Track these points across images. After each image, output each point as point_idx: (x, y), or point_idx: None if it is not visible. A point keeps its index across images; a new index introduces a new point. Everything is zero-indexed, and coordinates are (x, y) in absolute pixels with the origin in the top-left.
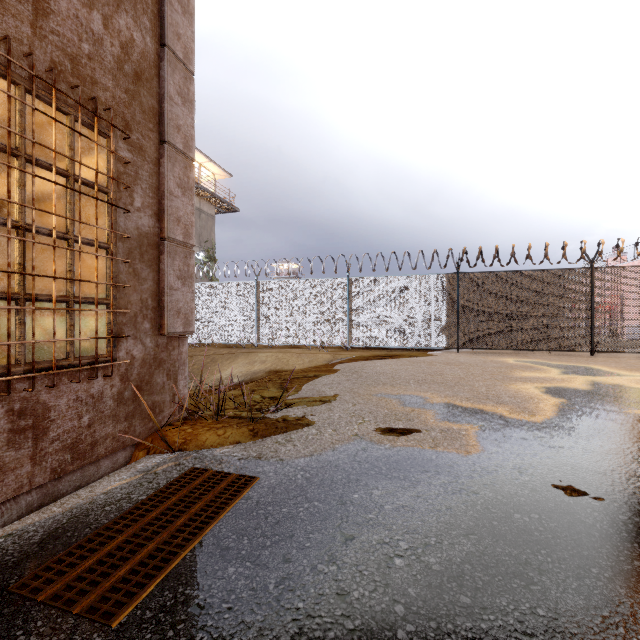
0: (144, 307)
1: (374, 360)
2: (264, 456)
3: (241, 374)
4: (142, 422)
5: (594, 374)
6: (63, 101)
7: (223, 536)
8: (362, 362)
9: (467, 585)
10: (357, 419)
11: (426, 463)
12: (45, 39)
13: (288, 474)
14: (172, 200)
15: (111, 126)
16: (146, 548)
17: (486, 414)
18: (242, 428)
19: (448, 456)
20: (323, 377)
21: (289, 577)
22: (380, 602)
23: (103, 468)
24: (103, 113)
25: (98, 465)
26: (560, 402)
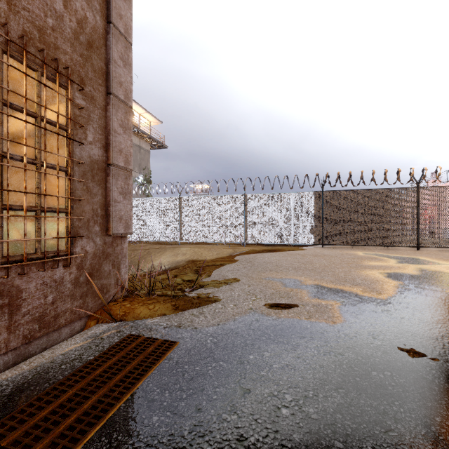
0: (95, 215)
1: (263, 253)
2: (183, 325)
3: (168, 263)
4: (93, 299)
5: (421, 263)
6: (32, 61)
7: (150, 390)
8: (254, 254)
9: (339, 432)
10: (251, 297)
11: (303, 331)
12: (18, 14)
13: (200, 339)
14: (116, 136)
15: (69, 80)
16: (90, 400)
17: (345, 293)
18: (167, 304)
19: (319, 325)
20: (227, 265)
21: (200, 425)
22: (271, 447)
23: (63, 334)
24: (63, 71)
25: (60, 332)
26: (398, 284)
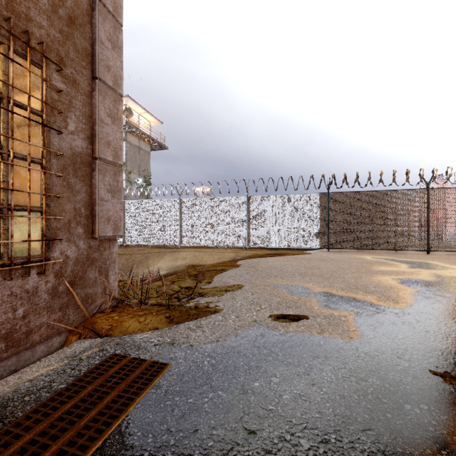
0: (77, 215)
1: (267, 257)
2: (177, 342)
3: (167, 268)
4: (76, 311)
5: (434, 268)
6: None
7: (128, 433)
8: (258, 259)
9: None
10: (255, 306)
11: (316, 349)
12: None
13: (196, 360)
14: (103, 127)
15: (44, 57)
16: (49, 450)
17: (359, 302)
18: (160, 316)
19: (334, 341)
20: (228, 271)
21: None
22: None
23: (38, 352)
24: (38, 47)
25: (33, 350)
26: (415, 291)
